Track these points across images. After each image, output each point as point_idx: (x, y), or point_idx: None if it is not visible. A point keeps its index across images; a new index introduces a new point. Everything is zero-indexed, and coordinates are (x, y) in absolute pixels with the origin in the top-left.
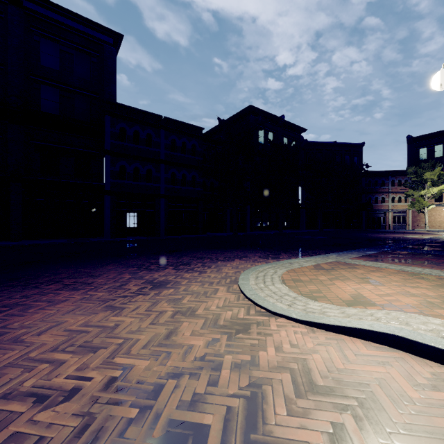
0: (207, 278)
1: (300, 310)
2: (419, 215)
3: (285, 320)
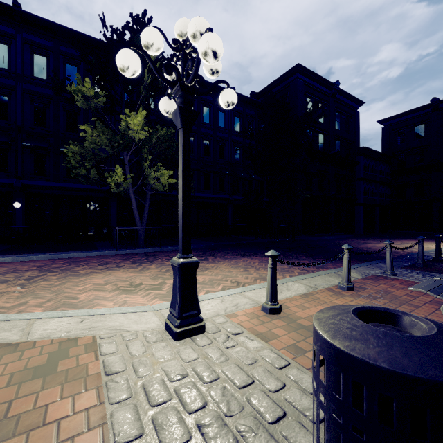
0: None
1: None
2: None
3: None
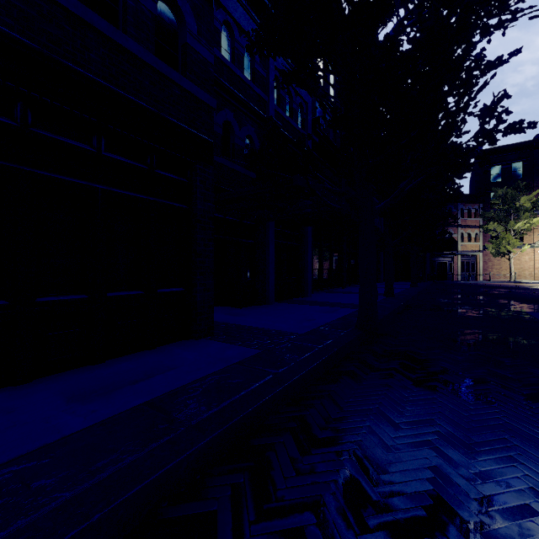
0: None
1: None
2: (491, 260)
3: None
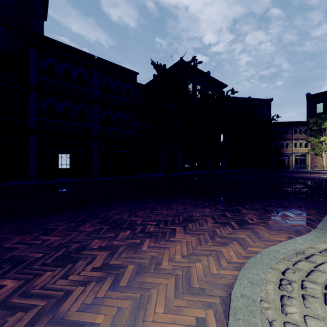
0: None
1: None
2: (316, 158)
3: None
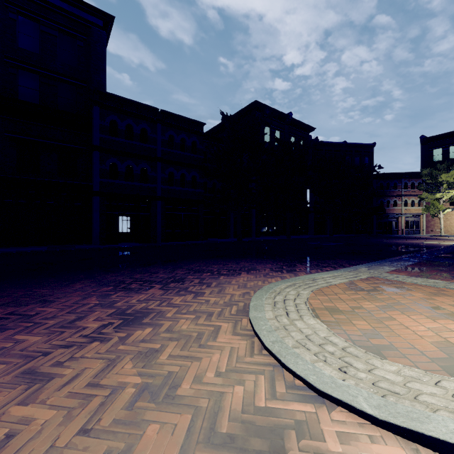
0: (204, 305)
1: (368, 385)
2: (433, 219)
3: (348, 414)
